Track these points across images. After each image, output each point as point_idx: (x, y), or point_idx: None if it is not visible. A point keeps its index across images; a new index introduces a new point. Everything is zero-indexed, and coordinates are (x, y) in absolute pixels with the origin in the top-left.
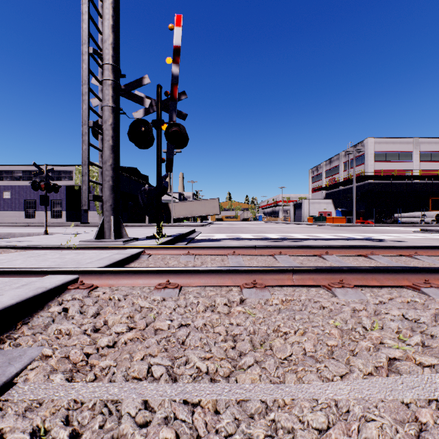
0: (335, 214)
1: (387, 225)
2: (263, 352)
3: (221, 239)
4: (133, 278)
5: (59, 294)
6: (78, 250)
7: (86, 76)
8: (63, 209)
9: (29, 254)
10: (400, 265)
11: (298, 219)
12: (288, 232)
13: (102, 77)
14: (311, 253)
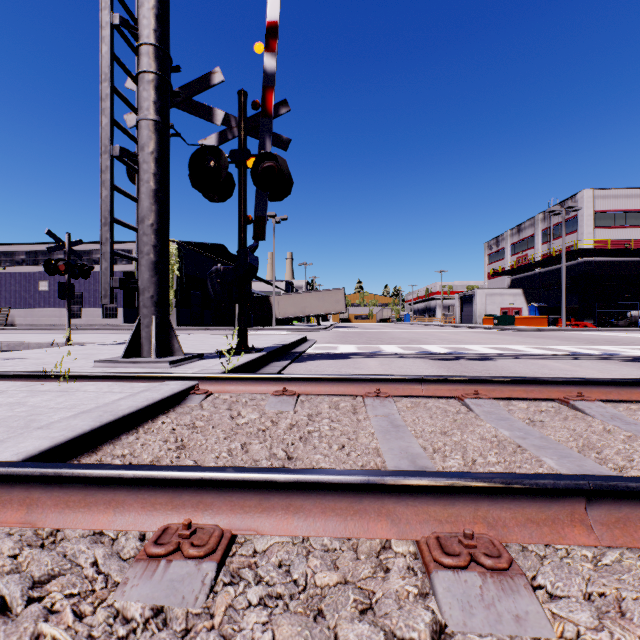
0: (528, 312)
1: (621, 329)
2: None
3: (349, 353)
4: (97, 501)
5: None
6: (75, 382)
7: (108, 66)
8: (119, 305)
9: None
10: None
11: (466, 320)
12: (459, 342)
13: (138, 69)
14: (544, 395)
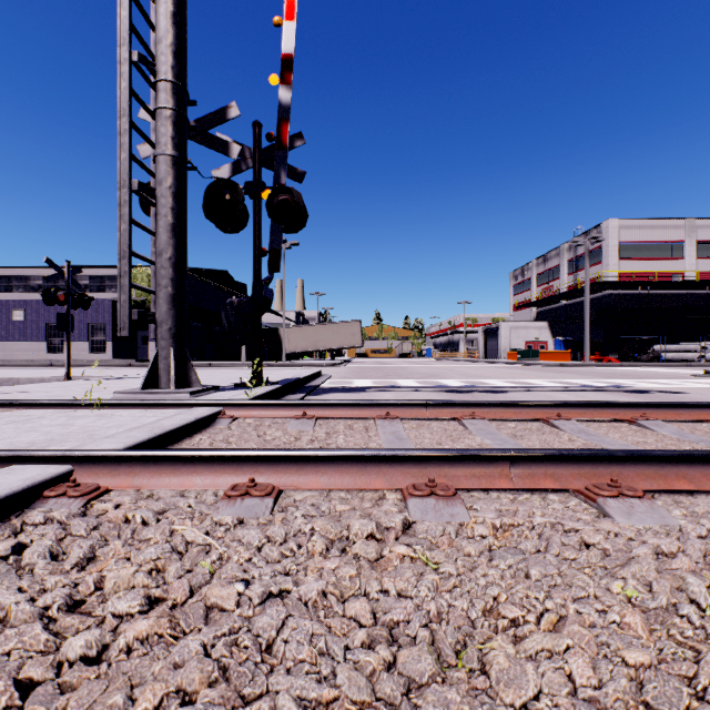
0: (554, 346)
1: (643, 364)
2: (466, 689)
3: (365, 387)
4: (182, 473)
5: (19, 510)
6: (105, 410)
7: (126, 102)
8: (108, 338)
9: (11, 418)
10: (706, 441)
11: (491, 355)
12: (477, 377)
13: (155, 104)
14: (530, 416)
